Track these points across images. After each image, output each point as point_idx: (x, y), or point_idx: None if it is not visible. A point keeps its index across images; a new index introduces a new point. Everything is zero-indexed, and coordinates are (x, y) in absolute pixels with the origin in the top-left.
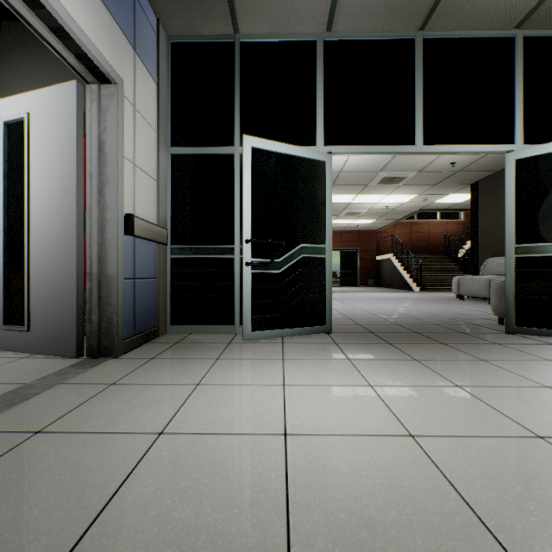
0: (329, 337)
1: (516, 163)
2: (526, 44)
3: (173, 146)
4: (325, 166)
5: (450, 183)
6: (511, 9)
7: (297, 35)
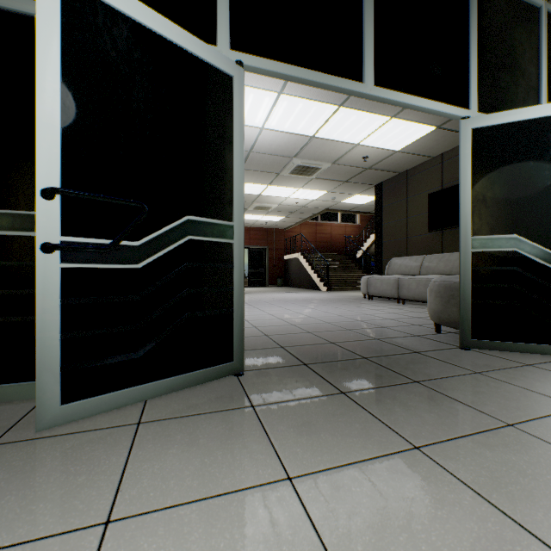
0: (240, 387)
1: (472, 133)
2: None
3: None
4: (232, 86)
5: (359, 181)
6: None
7: None
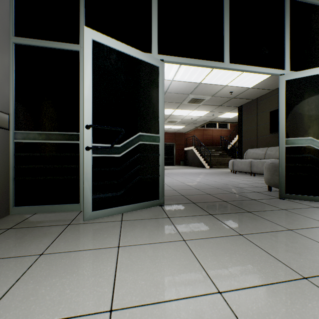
0: (163, 210)
1: (286, 83)
2: (291, 4)
3: (17, 36)
4: (159, 71)
5: (228, 105)
6: None
7: None
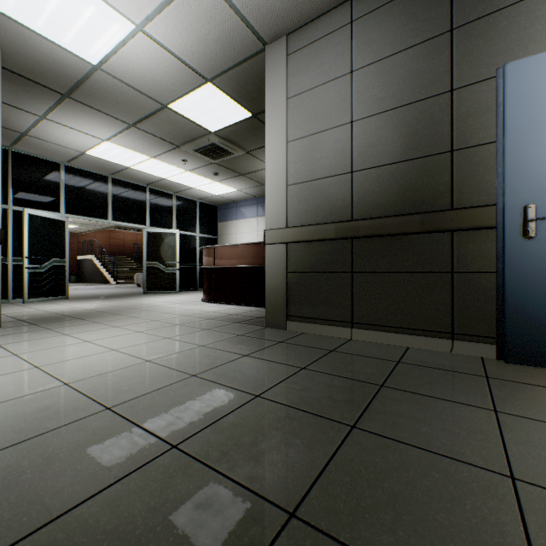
0: (70, 300)
1: (147, 233)
2: (151, 190)
3: None
4: (66, 223)
5: None
6: (144, 181)
7: (50, 159)
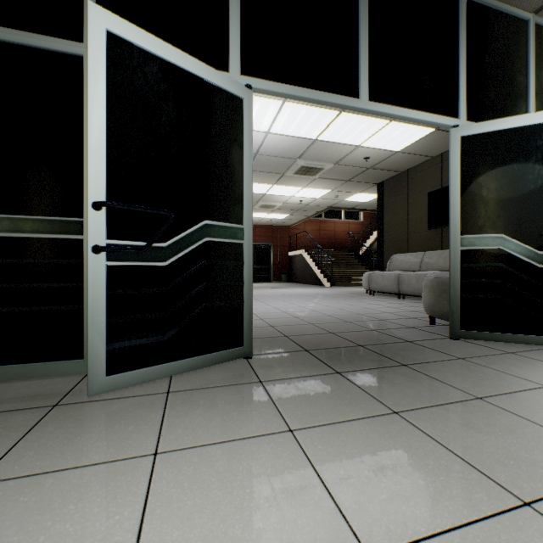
0: (250, 367)
1: (461, 141)
2: (468, 7)
3: None
4: (242, 106)
5: (361, 180)
6: None
7: None
